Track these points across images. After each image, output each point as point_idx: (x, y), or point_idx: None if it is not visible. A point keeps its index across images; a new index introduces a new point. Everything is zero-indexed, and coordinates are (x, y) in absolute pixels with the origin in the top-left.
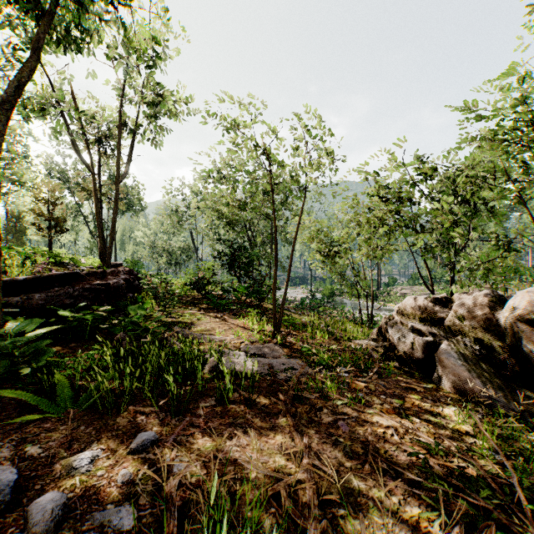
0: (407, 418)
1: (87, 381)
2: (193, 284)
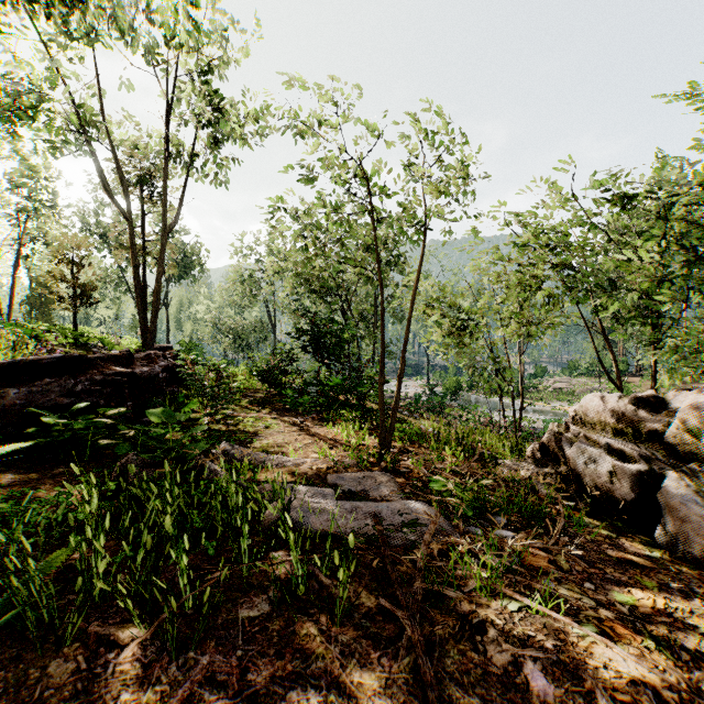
0: (661, 650)
1: (43, 551)
2: (261, 374)
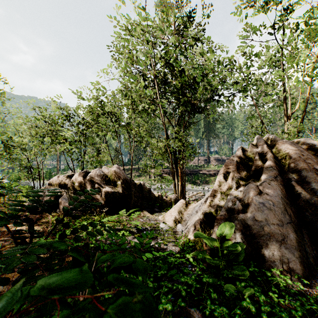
0: (27, 226)
1: None
2: None
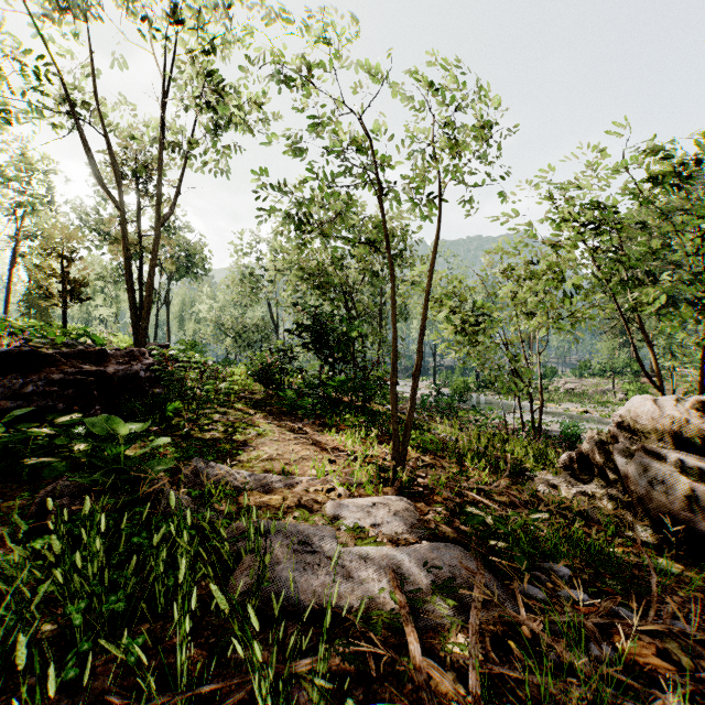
0: None
1: None
2: (256, 373)
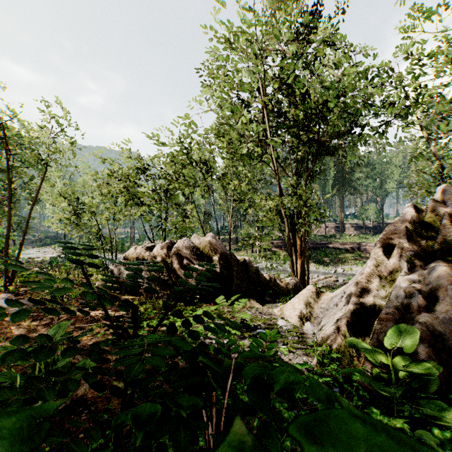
0: (102, 311)
1: None
2: None
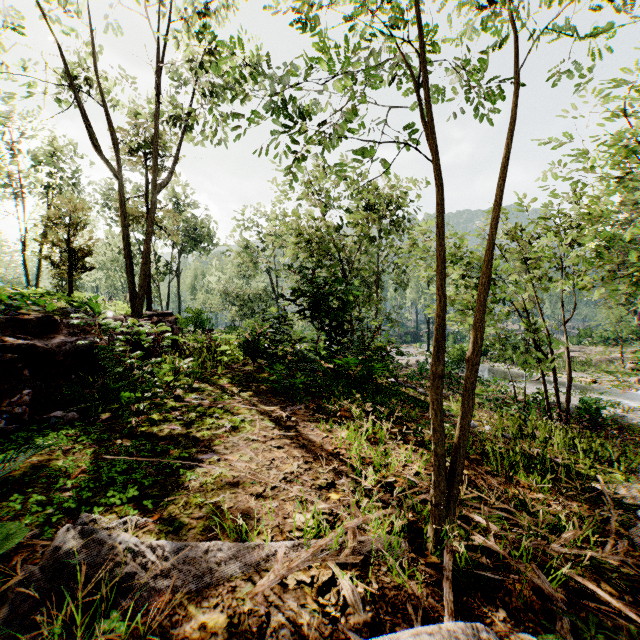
0: None
1: None
2: (241, 344)
